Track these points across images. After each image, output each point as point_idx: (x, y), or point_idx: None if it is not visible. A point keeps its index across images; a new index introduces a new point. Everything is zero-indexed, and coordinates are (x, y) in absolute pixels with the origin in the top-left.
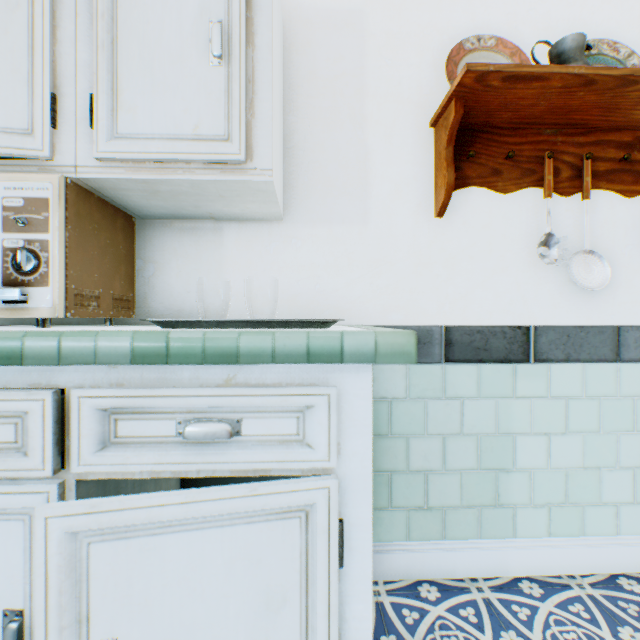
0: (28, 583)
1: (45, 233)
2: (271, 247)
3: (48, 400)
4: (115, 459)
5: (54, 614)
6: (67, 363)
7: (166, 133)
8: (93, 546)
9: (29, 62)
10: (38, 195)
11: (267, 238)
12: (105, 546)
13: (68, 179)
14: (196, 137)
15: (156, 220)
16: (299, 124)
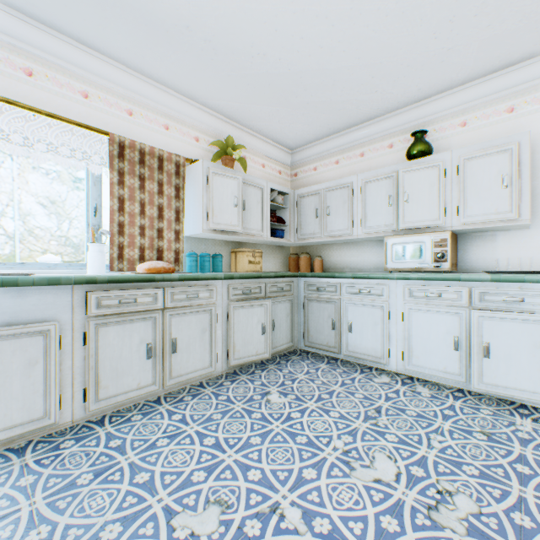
0: (458, 330)
1: (445, 248)
2: (521, 240)
3: (466, 289)
4: (483, 304)
5: (474, 332)
6: (471, 281)
7: (483, 213)
8: (482, 320)
9: (436, 200)
10: (443, 238)
11: (519, 236)
12: (485, 321)
13: (450, 231)
14: (495, 213)
15: (463, 233)
16: (538, 185)
